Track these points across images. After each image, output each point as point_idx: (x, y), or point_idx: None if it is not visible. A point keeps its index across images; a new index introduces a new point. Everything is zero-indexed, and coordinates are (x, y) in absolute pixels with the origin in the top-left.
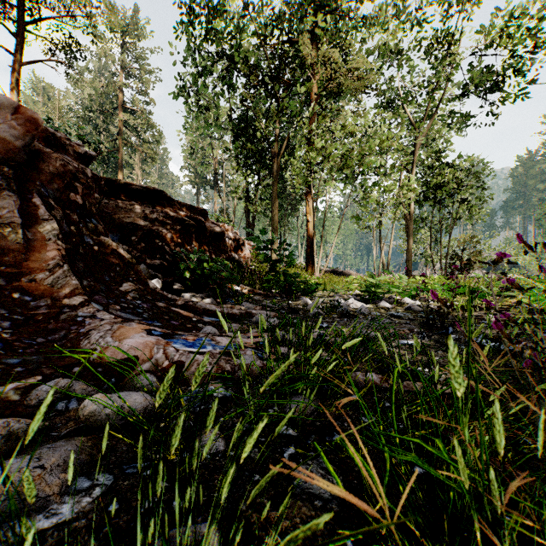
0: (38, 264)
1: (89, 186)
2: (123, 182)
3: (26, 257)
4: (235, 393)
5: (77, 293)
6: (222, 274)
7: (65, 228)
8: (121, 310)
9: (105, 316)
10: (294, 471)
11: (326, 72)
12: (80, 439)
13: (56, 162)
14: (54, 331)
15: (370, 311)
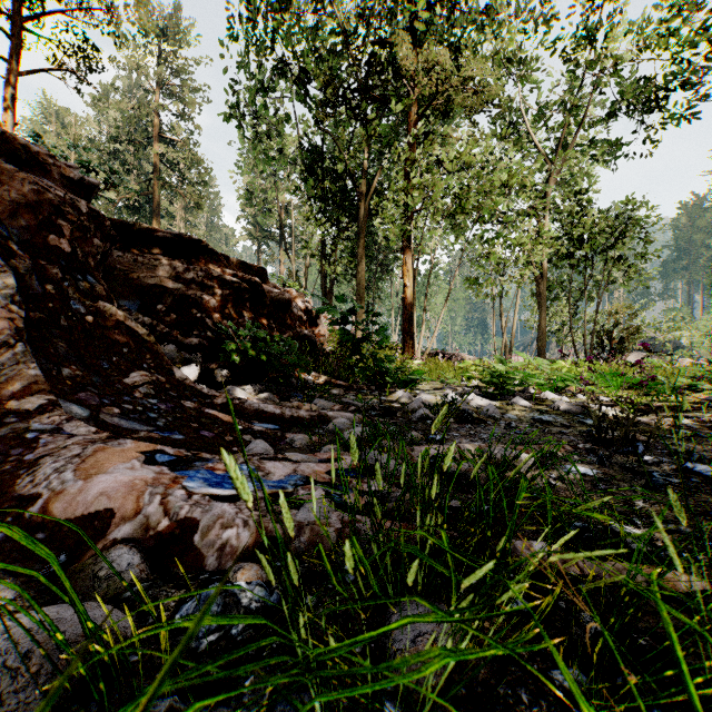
0: None
1: (83, 226)
2: (145, 226)
3: None
4: (285, 596)
5: (36, 390)
6: (285, 358)
7: (36, 287)
8: (121, 414)
9: (79, 428)
10: None
11: (430, 84)
12: None
13: (24, 185)
14: None
15: (501, 413)
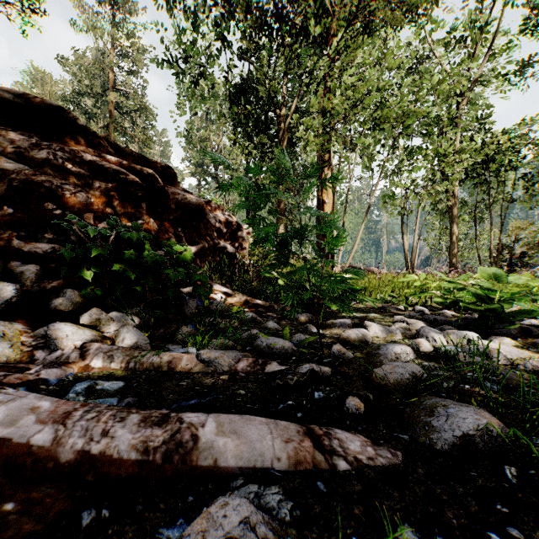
0: None
1: None
2: None
3: None
4: None
5: None
6: (164, 272)
7: None
8: None
9: None
10: None
11: None
12: None
13: None
14: None
15: None
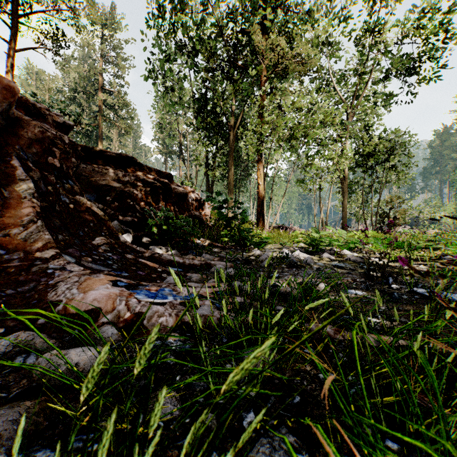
0: (14, 220)
1: (66, 151)
2: (99, 149)
3: (2, 213)
4: (193, 346)
5: (49, 246)
6: (185, 229)
7: (42, 188)
8: (92, 261)
9: (74, 268)
10: (255, 445)
11: (274, 57)
12: (26, 405)
13: (35, 129)
14: (24, 283)
15: (315, 262)
